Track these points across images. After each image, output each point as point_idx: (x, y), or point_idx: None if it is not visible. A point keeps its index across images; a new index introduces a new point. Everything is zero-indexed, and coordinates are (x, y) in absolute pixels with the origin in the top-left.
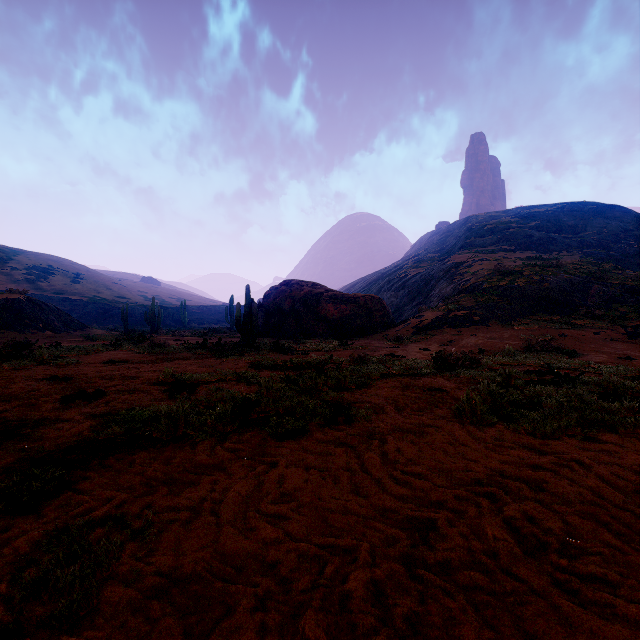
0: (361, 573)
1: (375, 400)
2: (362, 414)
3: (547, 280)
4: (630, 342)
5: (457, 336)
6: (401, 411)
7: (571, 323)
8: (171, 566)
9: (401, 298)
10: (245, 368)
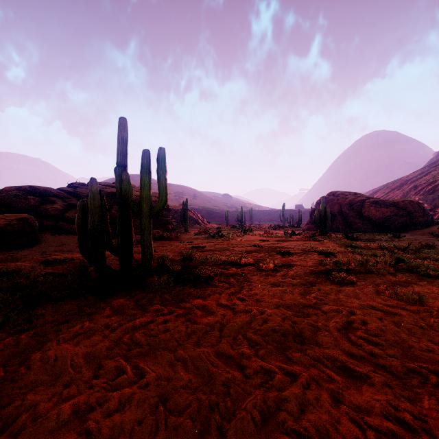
0: None
1: None
2: None
3: None
4: None
5: None
6: None
7: None
8: None
9: (431, 201)
10: (343, 247)
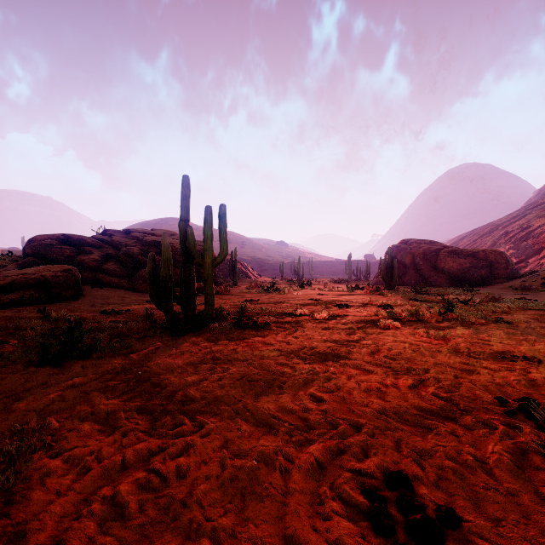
0: (538, 346)
1: (520, 318)
2: (515, 321)
3: None
4: None
5: None
6: (543, 323)
7: None
8: (465, 339)
9: (523, 250)
10: (406, 300)
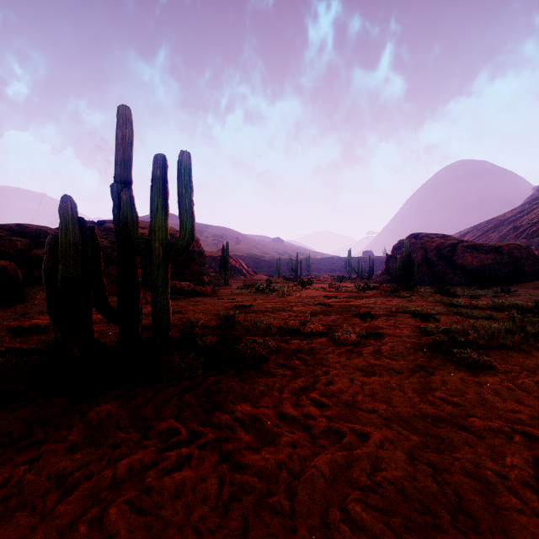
0: None
1: None
2: None
3: None
4: None
5: None
6: None
7: None
8: None
9: (537, 245)
10: (441, 306)
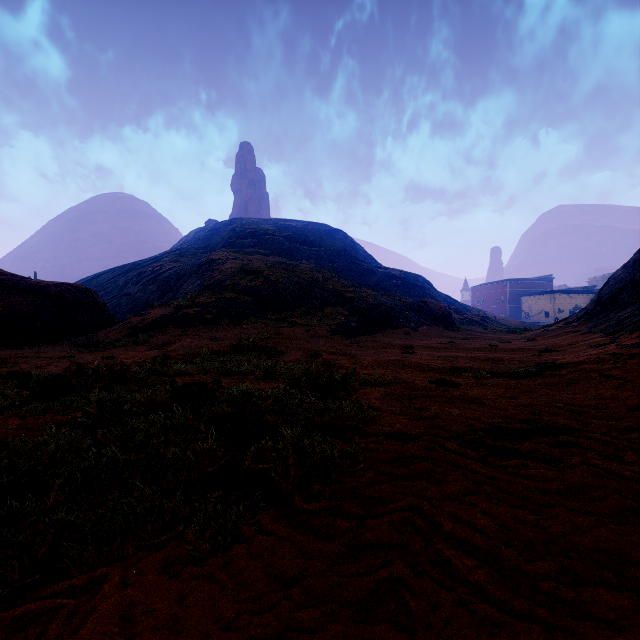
0: None
1: None
2: None
3: (281, 281)
4: (330, 338)
5: (177, 337)
6: None
7: (292, 321)
8: None
9: (150, 294)
10: None
